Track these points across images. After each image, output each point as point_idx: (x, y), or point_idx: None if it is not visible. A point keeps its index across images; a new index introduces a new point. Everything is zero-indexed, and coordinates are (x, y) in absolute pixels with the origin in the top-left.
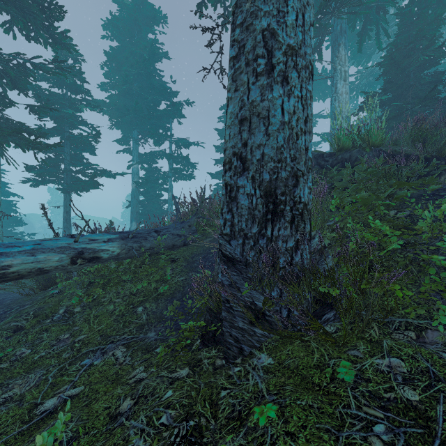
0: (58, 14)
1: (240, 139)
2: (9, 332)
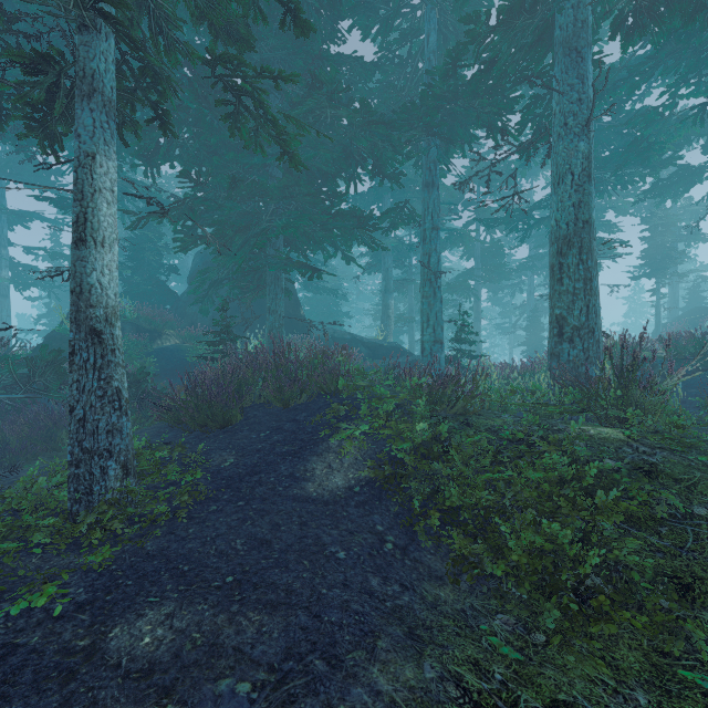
0: None
1: None
2: None
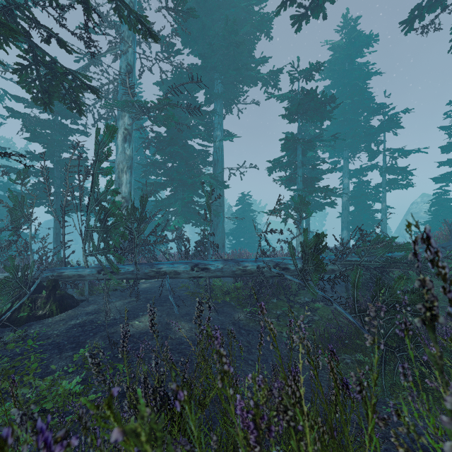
0: (336, 106)
1: None
2: None
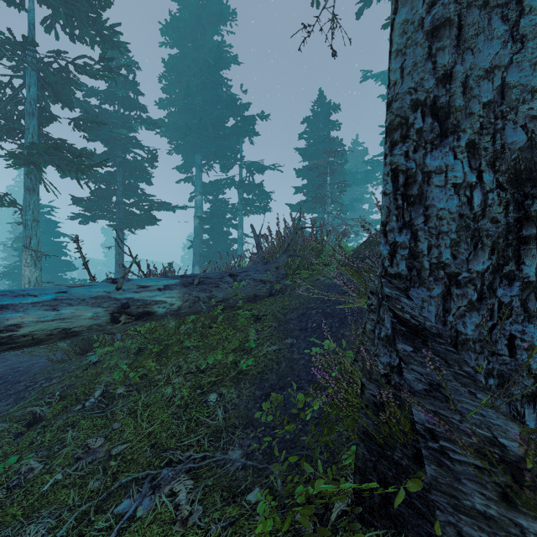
0: None
1: (432, 70)
2: (21, 424)
